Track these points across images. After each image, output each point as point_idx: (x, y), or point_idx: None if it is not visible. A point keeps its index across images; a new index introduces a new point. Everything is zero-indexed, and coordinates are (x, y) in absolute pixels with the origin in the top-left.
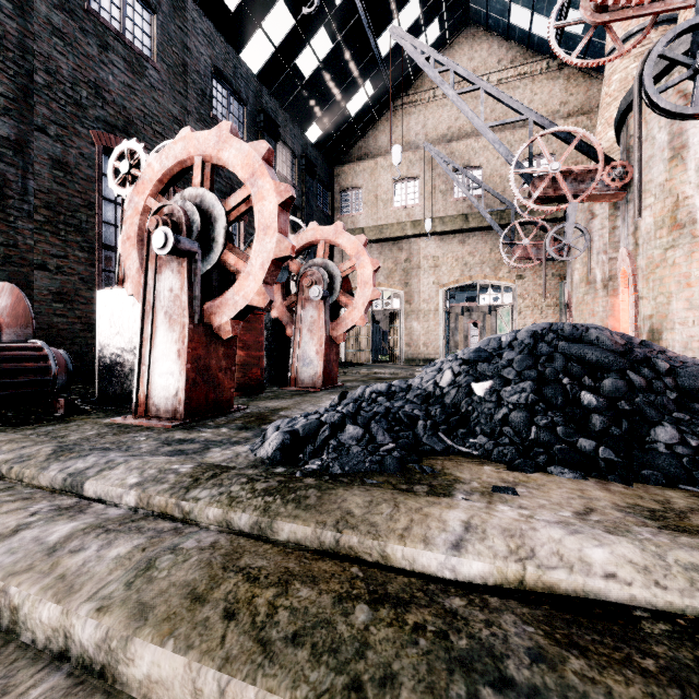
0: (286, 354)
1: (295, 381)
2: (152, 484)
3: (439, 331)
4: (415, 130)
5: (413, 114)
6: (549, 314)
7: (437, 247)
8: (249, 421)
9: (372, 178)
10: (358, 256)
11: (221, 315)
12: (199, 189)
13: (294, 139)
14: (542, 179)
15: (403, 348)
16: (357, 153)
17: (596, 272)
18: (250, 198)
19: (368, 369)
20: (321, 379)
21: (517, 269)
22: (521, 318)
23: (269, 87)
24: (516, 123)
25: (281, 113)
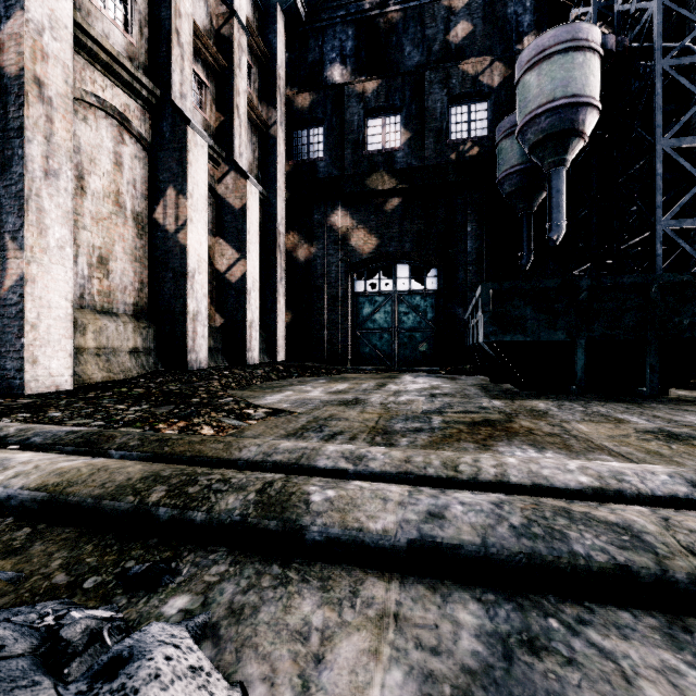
0: None
1: None
2: (331, 480)
3: None
4: None
5: None
6: None
7: None
8: None
9: None
10: None
11: None
12: None
13: None
14: None
15: None
16: None
17: None
18: None
19: None
20: None
21: None
22: None
23: None
24: None
25: None
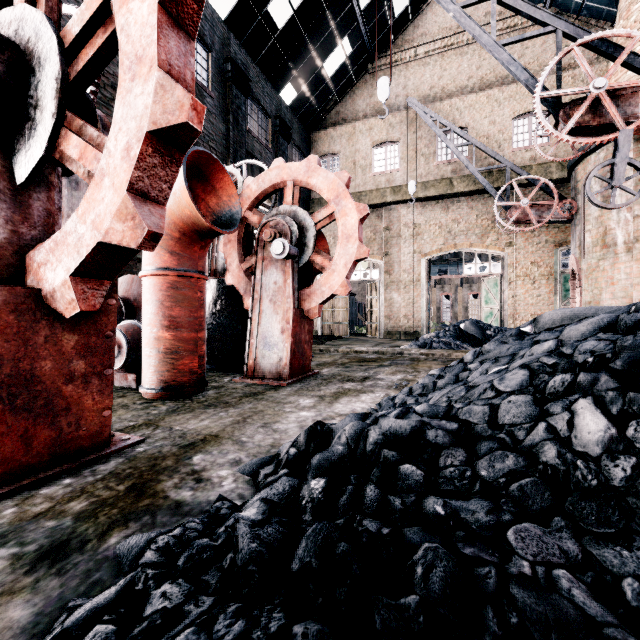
0: (246, 332)
1: (253, 370)
2: None
3: (421, 303)
4: (395, 92)
5: (393, 75)
6: (543, 284)
7: (419, 214)
8: (105, 499)
9: (350, 143)
10: (339, 199)
11: (54, 266)
12: (15, 7)
13: (267, 97)
14: (576, 105)
15: (382, 321)
16: (334, 118)
17: (617, 233)
18: (112, 12)
19: (348, 347)
20: (288, 368)
21: (506, 236)
22: (511, 288)
23: (238, 38)
24: (504, 80)
25: (252, 67)
